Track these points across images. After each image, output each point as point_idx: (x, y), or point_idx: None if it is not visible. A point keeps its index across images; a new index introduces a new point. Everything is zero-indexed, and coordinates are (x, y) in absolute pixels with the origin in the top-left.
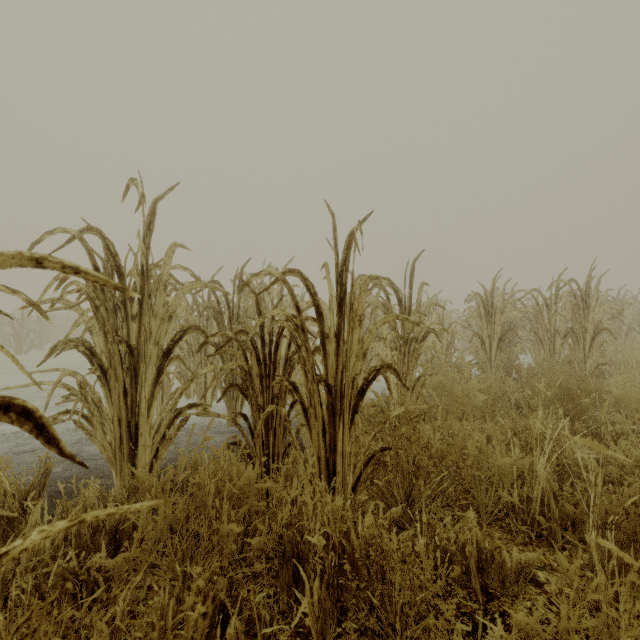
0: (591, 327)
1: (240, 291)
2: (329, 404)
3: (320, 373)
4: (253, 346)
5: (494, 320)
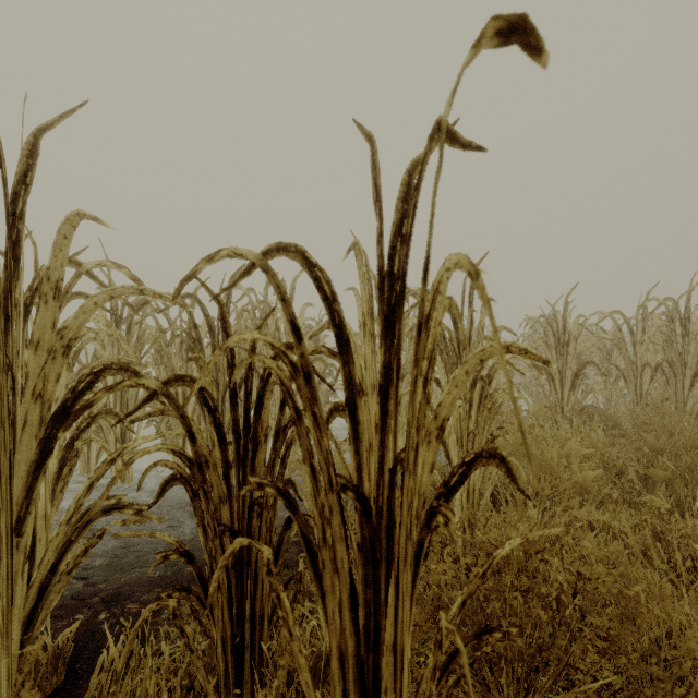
0: (693, 359)
1: (176, 293)
2: (365, 540)
3: (344, 466)
4: (208, 407)
5: (566, 350)
